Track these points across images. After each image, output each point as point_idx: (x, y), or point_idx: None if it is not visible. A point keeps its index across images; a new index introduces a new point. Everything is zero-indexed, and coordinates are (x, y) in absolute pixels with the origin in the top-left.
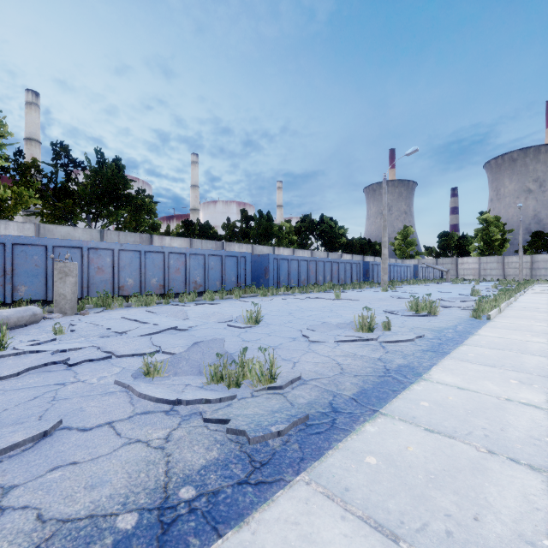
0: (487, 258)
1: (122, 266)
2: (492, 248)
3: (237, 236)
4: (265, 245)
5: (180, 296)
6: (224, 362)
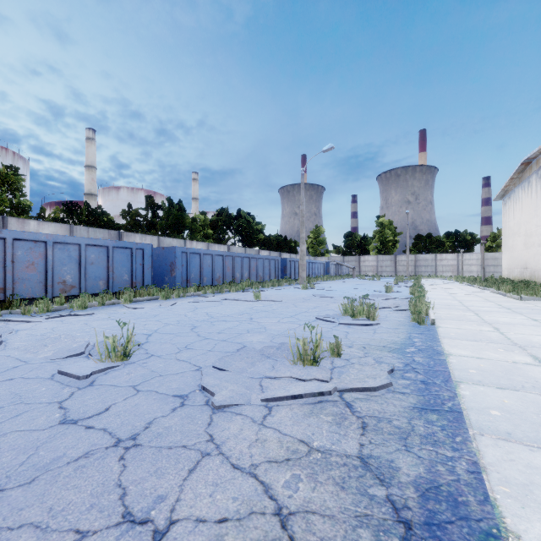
0: (383, 256)
1: None
2: (387, 248)
3: (142, 227)
4: (175, 238)
5: (22, 305)
6: None
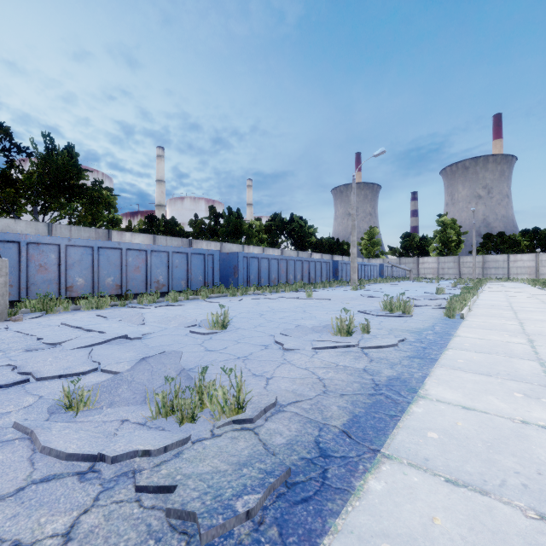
0: (445, 258)
1: (71, 264)
2: (449, 249)
3: (205, 234)
4: (234, 243)
5: (138, 297)
6: (176, 388)
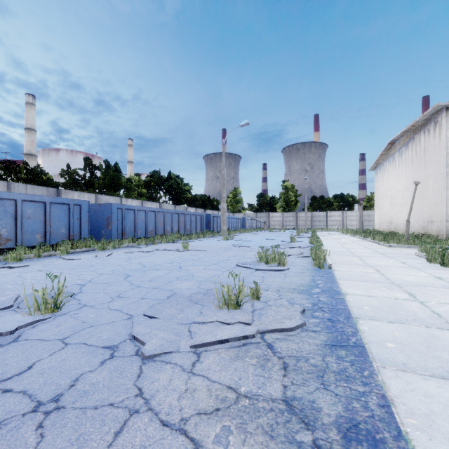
0: (287, 213)
1: None
2: (290, 207)
3: (80, 185)
4: (112, 195)
5: None
6: None
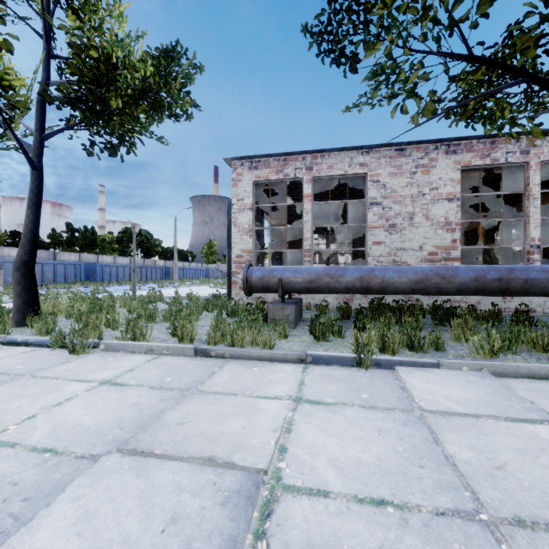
0: None
1: (5, 270)
2: None
3: (62, 244)
4: (90, 252)
5: (47, 285)
6: (95, 290)
